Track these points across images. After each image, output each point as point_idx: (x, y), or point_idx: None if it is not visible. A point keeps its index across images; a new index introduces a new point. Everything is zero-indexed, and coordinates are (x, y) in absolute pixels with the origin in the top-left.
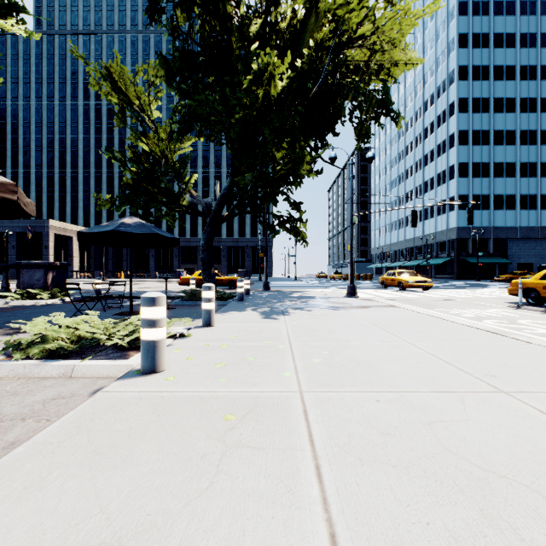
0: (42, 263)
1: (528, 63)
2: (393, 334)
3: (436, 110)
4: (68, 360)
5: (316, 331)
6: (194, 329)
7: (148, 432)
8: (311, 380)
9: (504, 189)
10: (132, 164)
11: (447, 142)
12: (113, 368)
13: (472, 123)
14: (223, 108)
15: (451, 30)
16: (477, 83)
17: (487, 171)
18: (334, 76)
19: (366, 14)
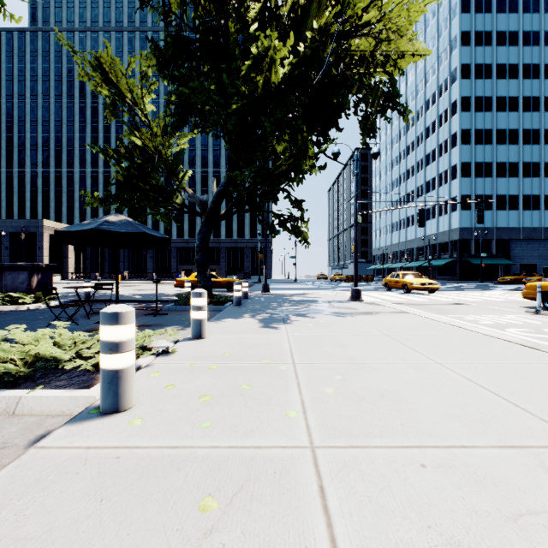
0: (25, 264)
1: (531, 61)
2: (414, 349)
3: (438, 109)
4: (15, 389)
5: (323, 345)
6: (182, 342)
7: (75, 541)
8: (325, 425)
9: (507, 189)
10: (125, 160)
11: (449, 141)
12: (69, 401)
13: (474, 122)
14: (218, 96)
15: (454, 27)
16: (479, 81)
17: (490, 170)
18: (338, 66)
19: (372, 0)
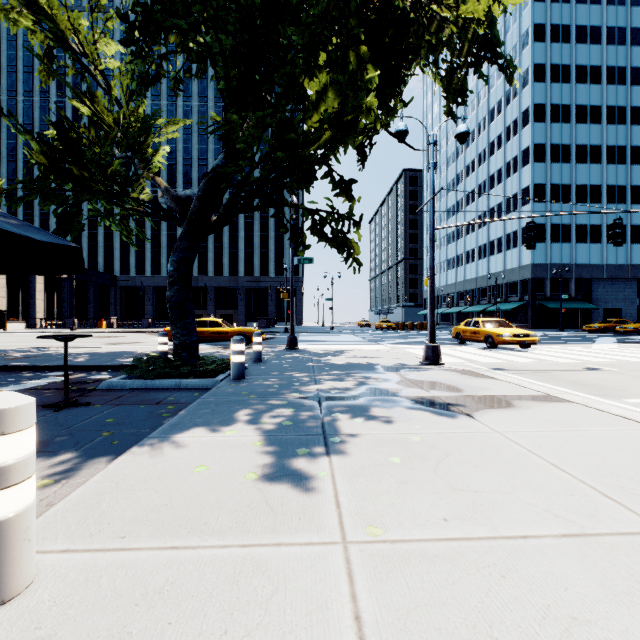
0: None
1: (616, 64)
2: None
3: (505, 120)
4: None
5: None
6: None
7: None
8: None
9: (588, 218)
10: None
11: (519, 158)
12: None
13: (550, 135)
14: None
15: (525, 19)
16: (556, 86)
17: (568, 194)
18: None
19: None
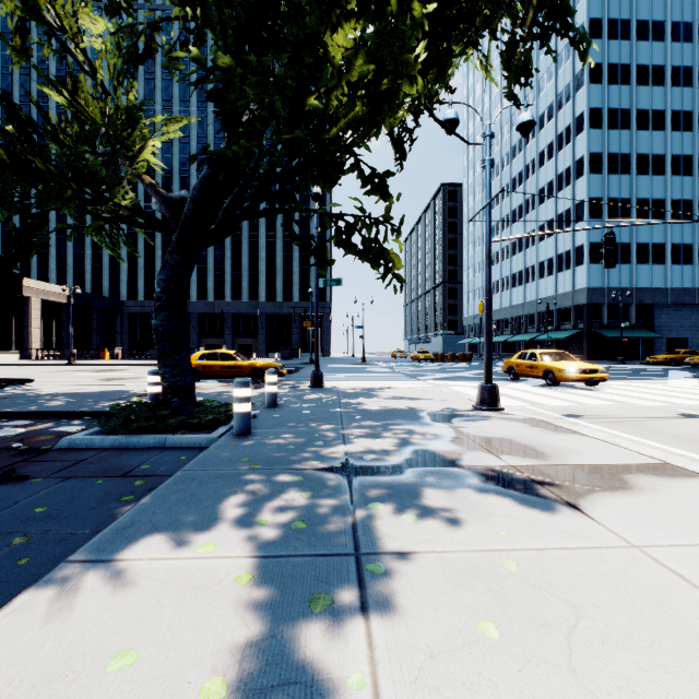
0: None
1: (682, 63)
2: None
3: (556, 126)
4: None
5: None
6: None
7: None
8: None
9: (650, 236)
10: (49, 141)
11: (573, 169)
12: None
13: (607, 143)
14: None
15: (579, 14)
16: (614, 88)
17: (628, 210)
18: None
19: None
